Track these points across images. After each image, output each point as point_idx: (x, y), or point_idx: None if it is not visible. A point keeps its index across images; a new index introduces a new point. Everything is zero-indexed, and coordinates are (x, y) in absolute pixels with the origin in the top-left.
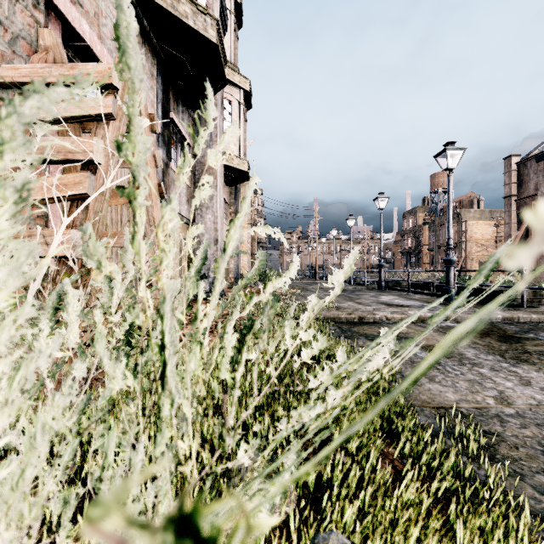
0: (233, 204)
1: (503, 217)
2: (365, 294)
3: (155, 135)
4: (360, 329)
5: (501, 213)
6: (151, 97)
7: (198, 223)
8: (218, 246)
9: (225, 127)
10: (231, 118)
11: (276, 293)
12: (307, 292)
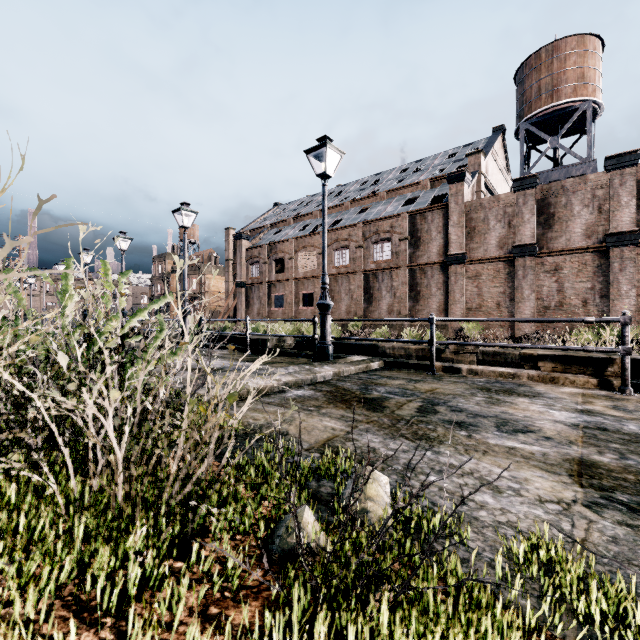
0: None
1: None
2: None
3: None
4: None
5: None
6: None
7: None
8: None
9: None
10: None
11: None
12: None
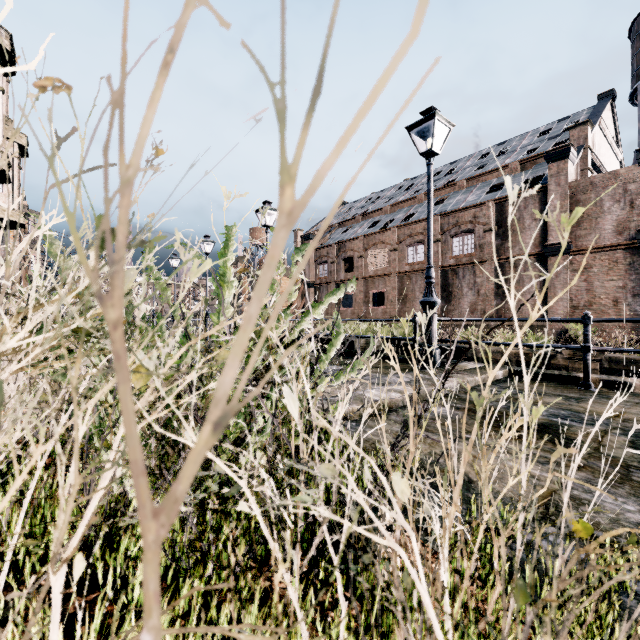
0: None
1: None
2: None
3: None
4: None
5: None
6: None
7: None
8: None
9: None
10: None
11: None
12: None
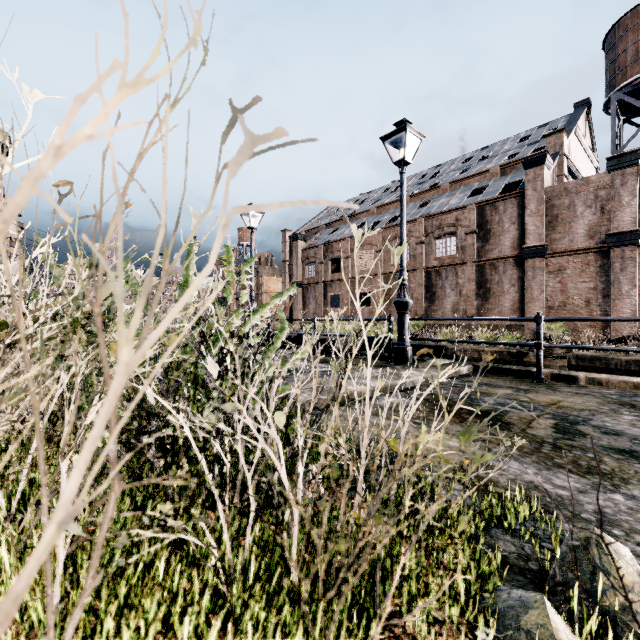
0: None
1: None
2: None
3: None
4: None
5: None
6: None
7: None
8: None
9: None
10: None
11: None
12: None
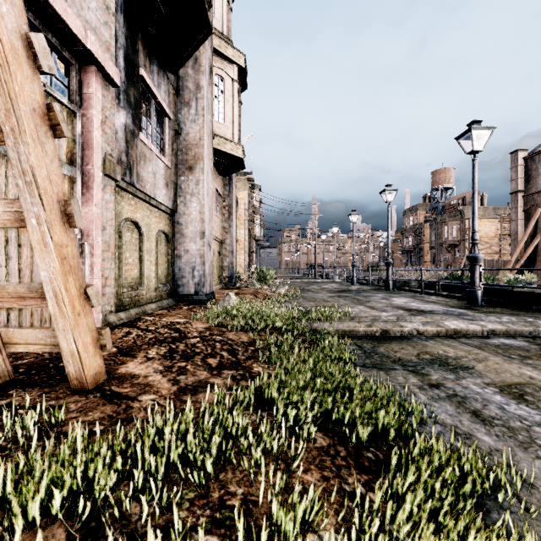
0: (227, 196)
1: (507, 214)
2: (374, 295)
3: (114, 90)
4: (389, 350)
5: (505, 210)
6: (106, 36)
7: (181, 213)
8: (204, 241)
9: (217, 106)
10: (223, 97)
11: (274, 295)
12: (308, 293)
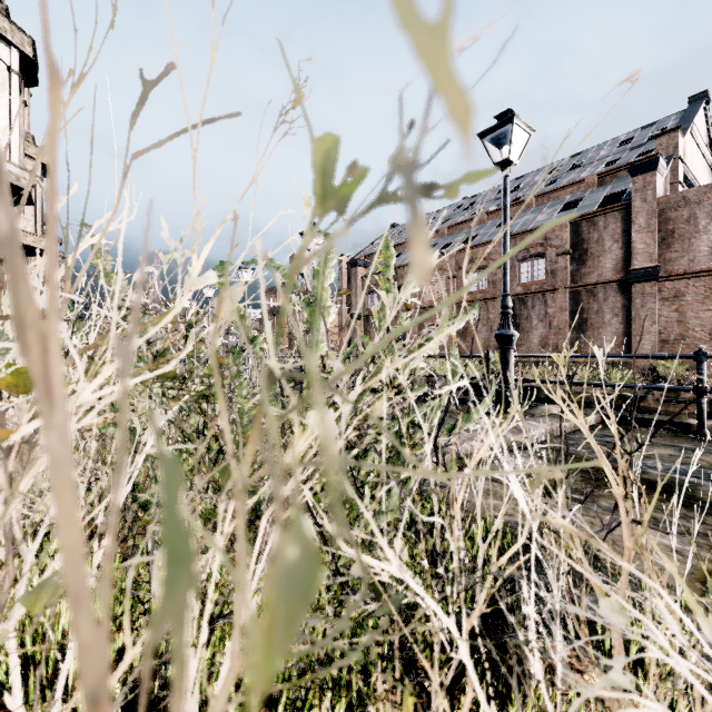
0: None
1: None
2: None
3: None
4: None
5: None
6: None
7: None
8: None
9: None
10: None
11: None
12: None
